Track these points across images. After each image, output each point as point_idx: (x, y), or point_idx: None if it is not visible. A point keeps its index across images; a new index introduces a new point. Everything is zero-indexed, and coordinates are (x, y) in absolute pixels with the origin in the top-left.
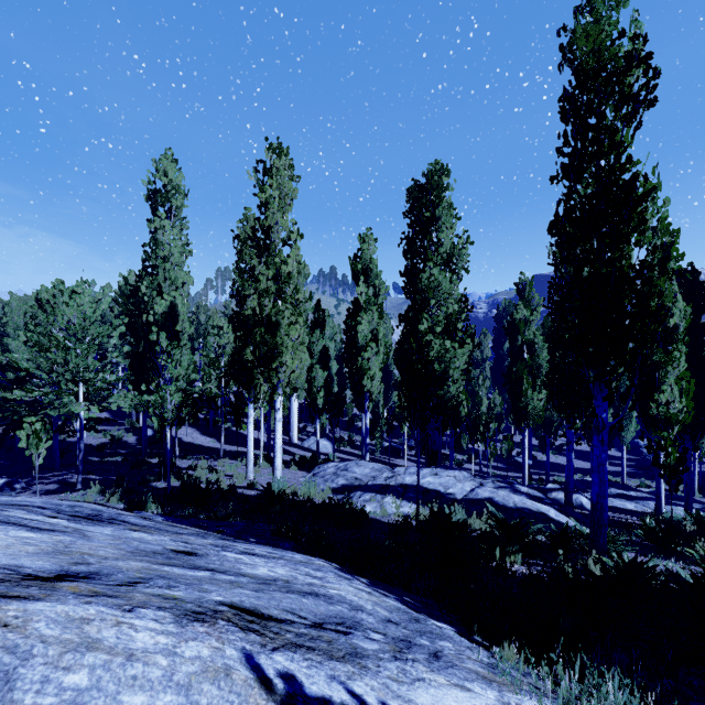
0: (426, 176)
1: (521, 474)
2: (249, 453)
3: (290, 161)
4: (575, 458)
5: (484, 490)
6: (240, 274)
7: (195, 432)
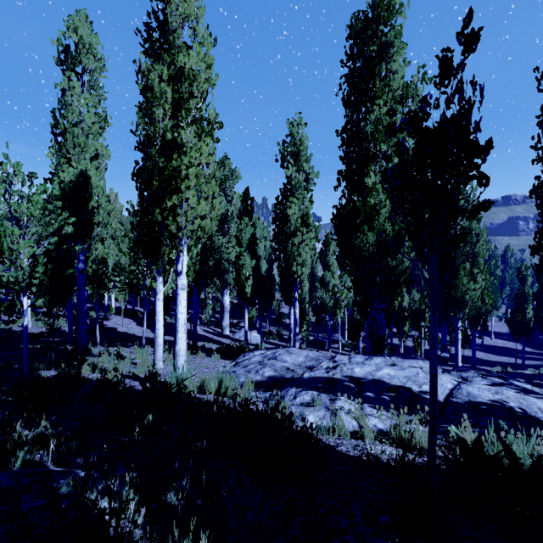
0: (371, 7)
1: (441, 366)
2: (157, 336)
3: None
4: (486, 352)
5: (479, 389)
6: (144, 117)
7: (131, 323)
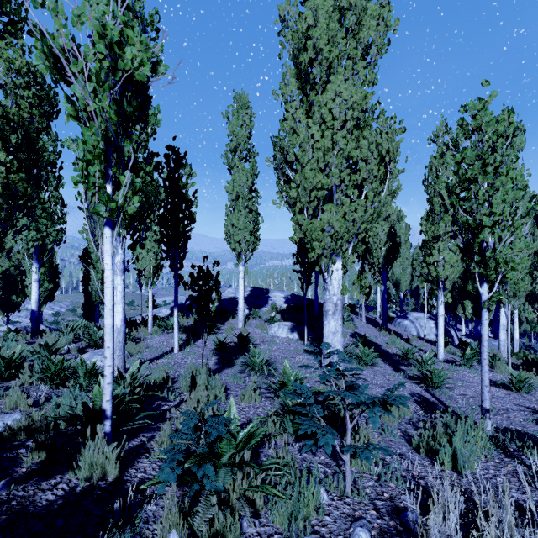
0: None
1: None
2: None
3: None
4: None
5: None
6: None
7: None
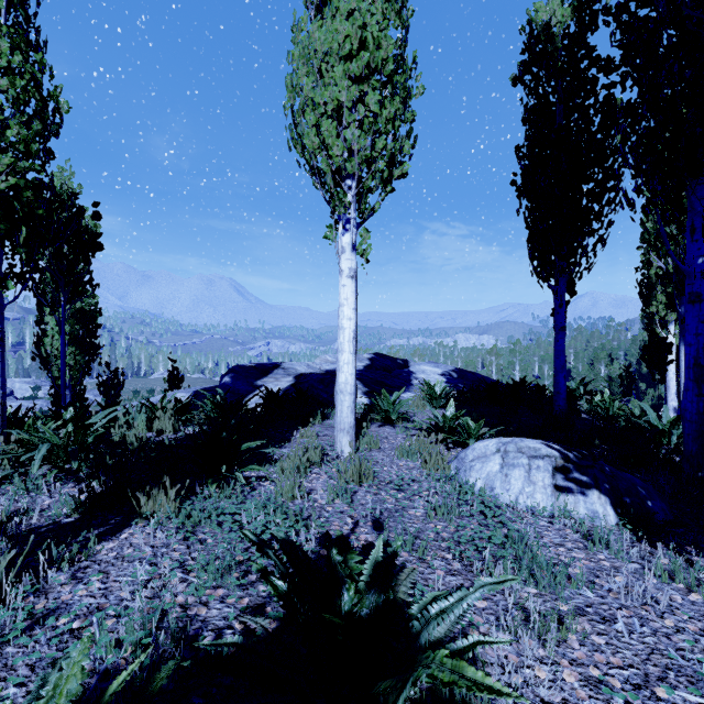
0: None
1: None
2: None
3: None
4: None
5: None
6: None
7: None
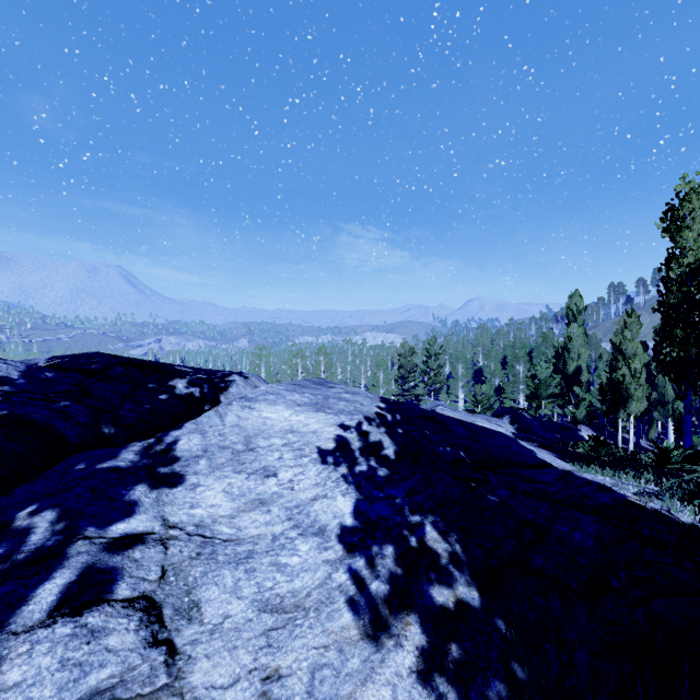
0: None
1: None
2: (619, 442)
3: (636, 318)
4: None
5: None
6: (614, 359)
7: (589, 430)
